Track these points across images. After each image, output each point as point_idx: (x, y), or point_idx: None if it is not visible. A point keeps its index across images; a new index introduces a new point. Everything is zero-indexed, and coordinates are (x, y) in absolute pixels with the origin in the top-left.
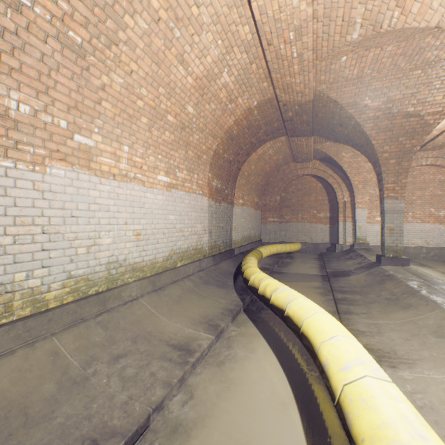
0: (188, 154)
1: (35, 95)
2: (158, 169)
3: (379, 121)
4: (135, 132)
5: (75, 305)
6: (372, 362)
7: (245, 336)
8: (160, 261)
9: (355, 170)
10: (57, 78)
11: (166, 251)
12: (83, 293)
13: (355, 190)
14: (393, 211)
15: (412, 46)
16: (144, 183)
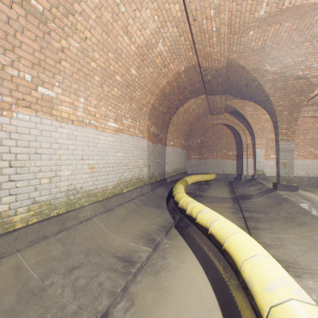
0: (132, 106)
1: (2, 52)
2: (109, 117)
3: (276, 82)
4: (90, 87)
5: (38, 225)
6: (293, 283)
7: (176, 248)
8: (110, 188)
9: (255, 120)
10: (22, 39)
11: (115, 180)
12: (46, 215)
13: (255, 135)
14: (286, 150)
15: (304, 23)
16: (97, 128)
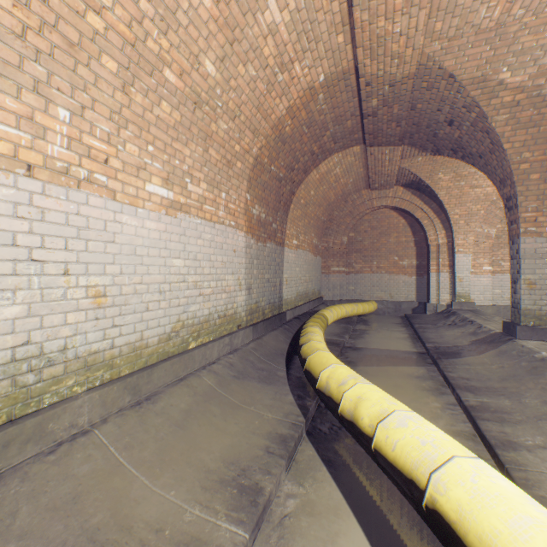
0: (210, 154)
1: None
2: (148, 171)
3: (520, 110)
4: (88, 84)
5: None
6: None
7: (316, 517)
8: (154, 343)
9: (456, 198)
10: None
11: (166, 323)
12: None
13: (455, 228)
14: (535, 254)
15: None
16: (113, 195)
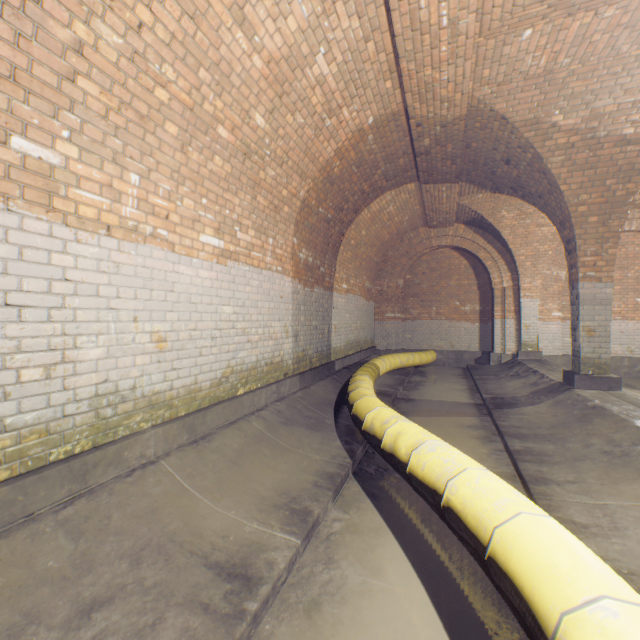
0: (258, 201)
1: None
2: (202, 223)
3: (575, 151)
4: (154, 149)
5: (9, 489)
6: None
7: (359, 534)
8: (206, 387)
9: (521, 238)
10: None
11: (217, 369)
12: (36, 459)
13: (521, 270)
14: (594, 300)
15: None
16: (173, 247)
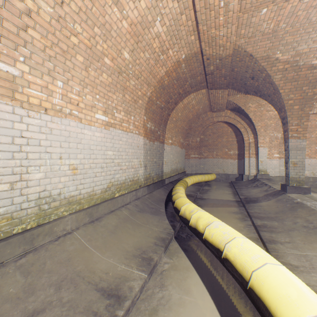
0: (125, 97)
1: None
2: (96, 108)
3: (287, 72)
4: (70, 69)
5: None
6: None
7: (178, 271)
8: (99, 193)
9: (259, 117)
10: None
11: (104, 183)
12: (5, 232)
13: (258, 133)
14: (297, 148)
15: None
16: (81, 120)
